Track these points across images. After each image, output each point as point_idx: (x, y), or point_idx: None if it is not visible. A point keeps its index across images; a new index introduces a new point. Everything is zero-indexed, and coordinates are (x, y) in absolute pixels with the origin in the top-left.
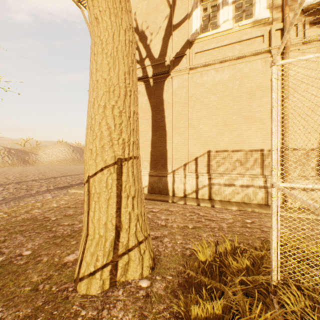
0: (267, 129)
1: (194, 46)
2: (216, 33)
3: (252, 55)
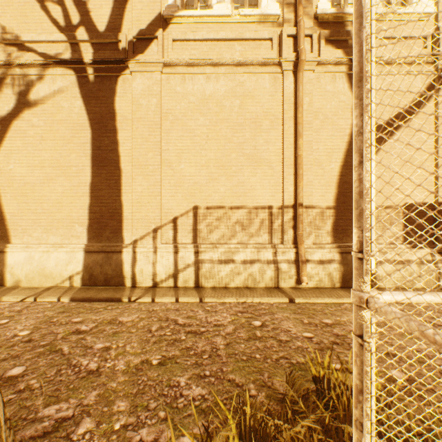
0: (277, 177)
1: (171, 28)
2: (207, 16)
3: (258, 65)
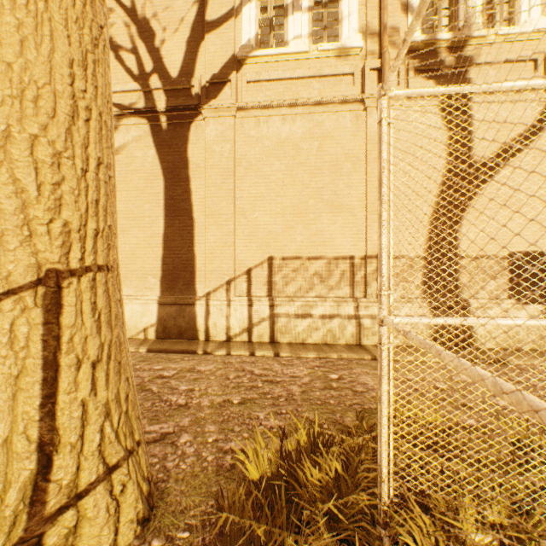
0: (359, 224)
1: (245, 69)
2: (283, 54)
3: (338, 103)
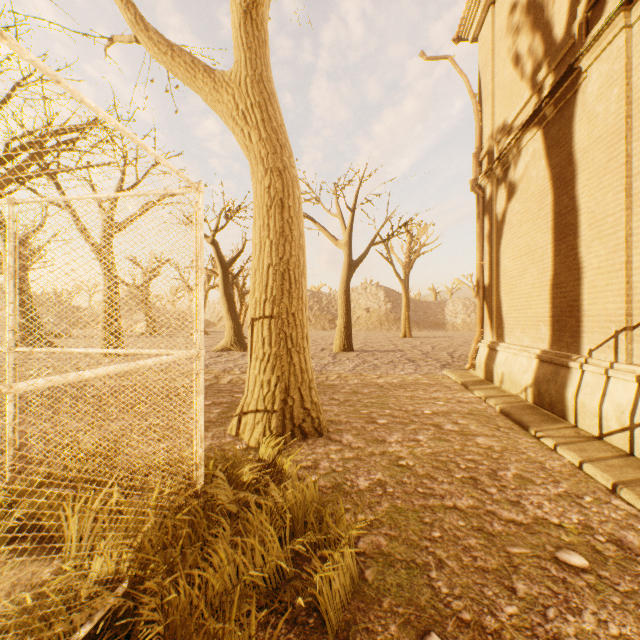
0: None
1: None
2: None
3: None
